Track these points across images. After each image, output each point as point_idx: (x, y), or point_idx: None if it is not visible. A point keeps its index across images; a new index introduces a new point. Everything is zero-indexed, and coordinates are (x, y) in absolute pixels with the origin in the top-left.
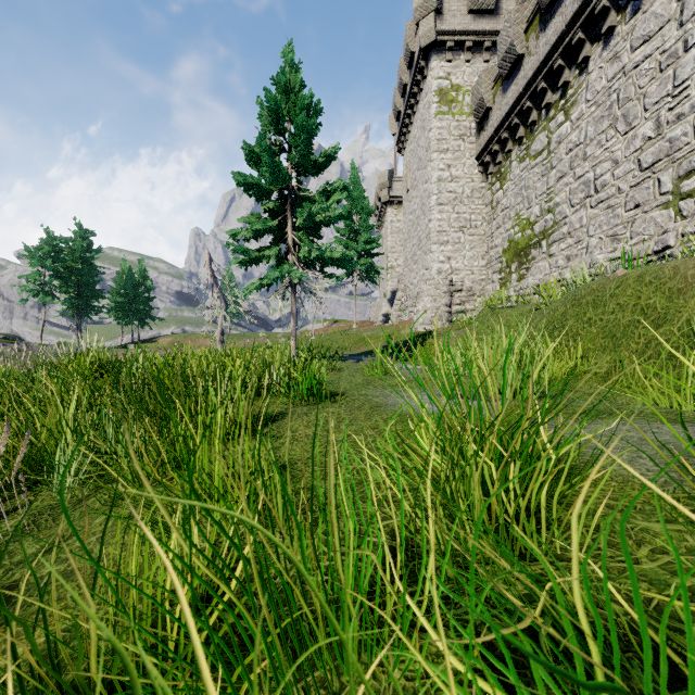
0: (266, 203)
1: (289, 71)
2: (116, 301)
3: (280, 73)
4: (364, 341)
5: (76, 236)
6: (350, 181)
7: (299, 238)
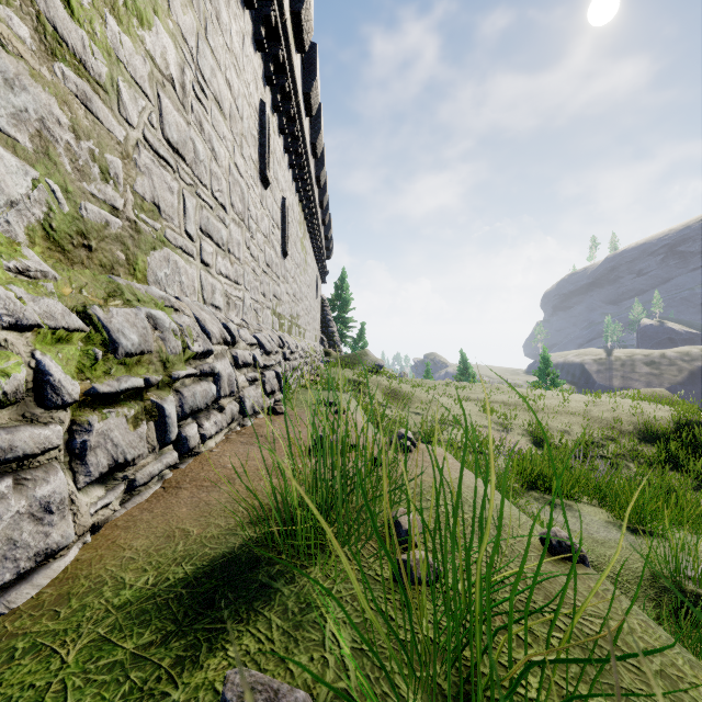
0: None
1: None
2: None
3: None
4: None
5: None
6: None
7: None
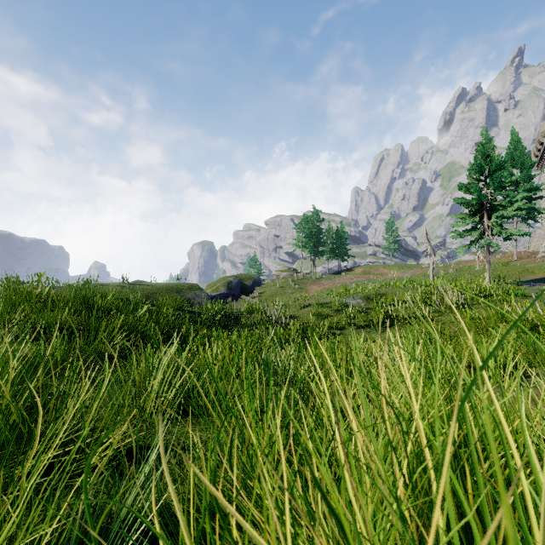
0: (469, 207)
1: (485, 142)
2: (330, 247)
3: (481, 148)
4: (527, 271)
5: (313, 214)
6: (509, 145)
7: (491, 224)
